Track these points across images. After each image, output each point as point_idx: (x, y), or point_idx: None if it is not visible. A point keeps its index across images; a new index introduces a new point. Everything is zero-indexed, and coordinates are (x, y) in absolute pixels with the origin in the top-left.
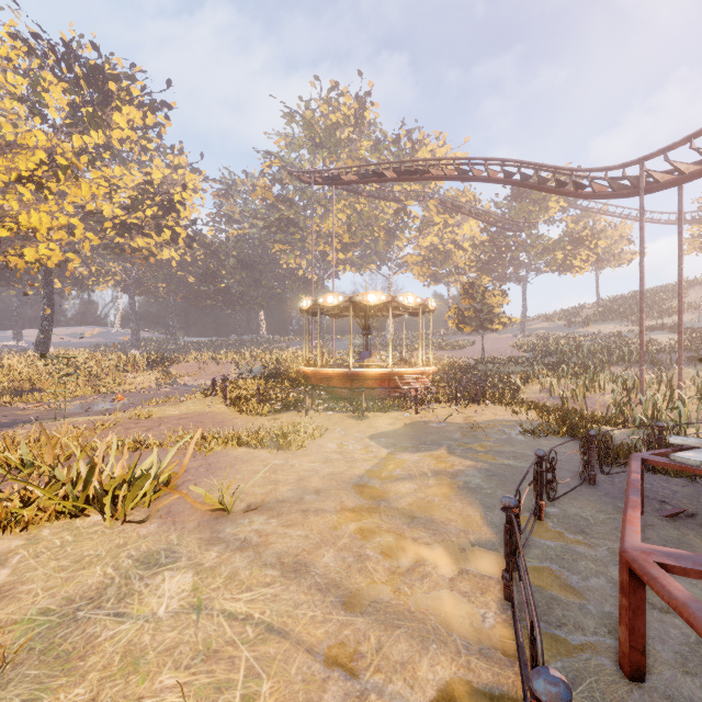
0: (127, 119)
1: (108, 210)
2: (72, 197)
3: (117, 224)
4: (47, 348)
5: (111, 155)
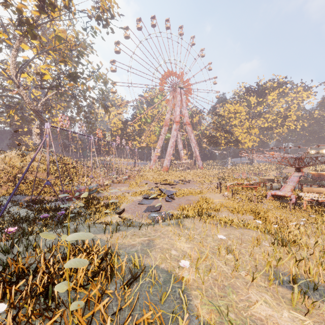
0: (272, 95)
1: (266, 124)
2: (253, 131)
3: (268, 128)
4: (252, 163)
5: (268, 106)
